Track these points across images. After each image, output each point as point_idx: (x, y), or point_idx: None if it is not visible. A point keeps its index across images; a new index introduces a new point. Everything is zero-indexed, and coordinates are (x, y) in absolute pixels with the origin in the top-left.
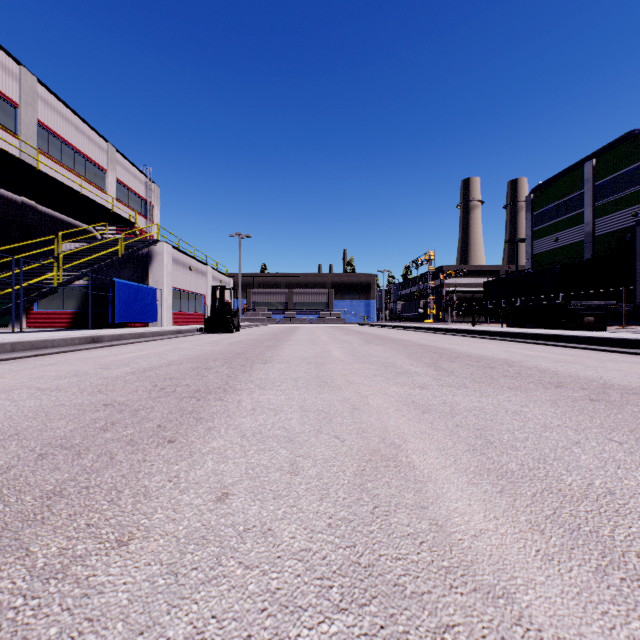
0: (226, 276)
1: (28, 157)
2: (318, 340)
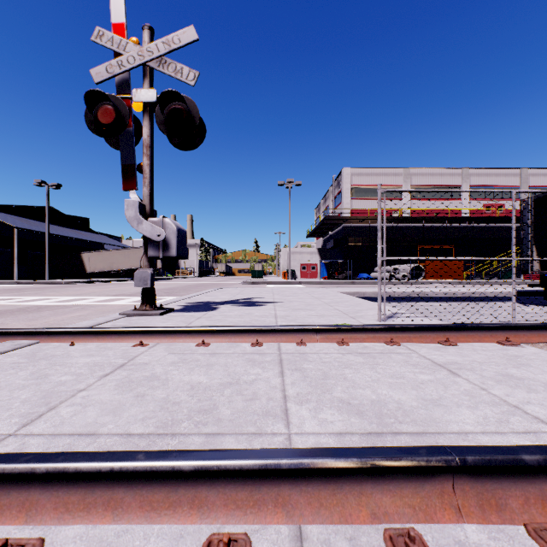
0: None
1: None
2: None
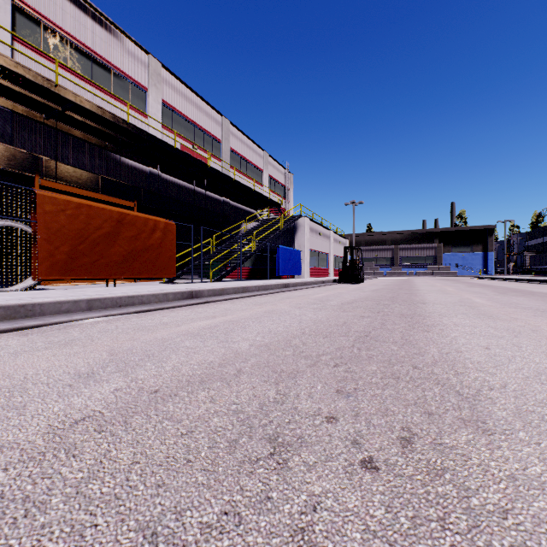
0: (343, 238)
1: (226, 172)
2: (446, 290)
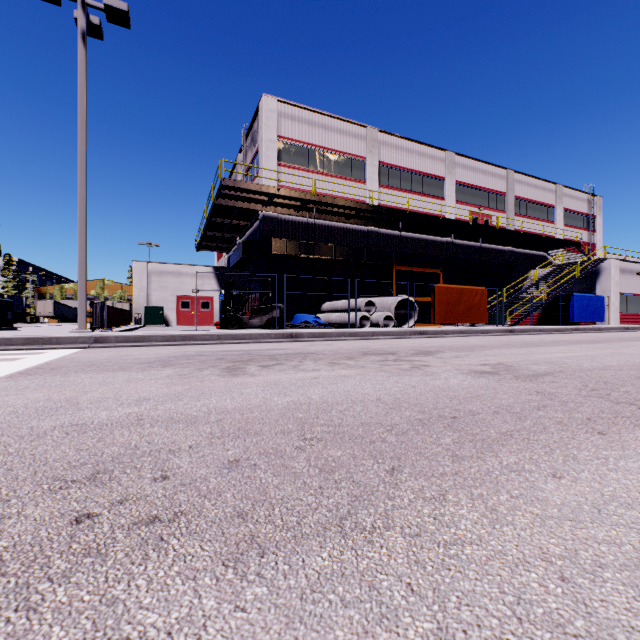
0: None
1: (510, 222)
2: None
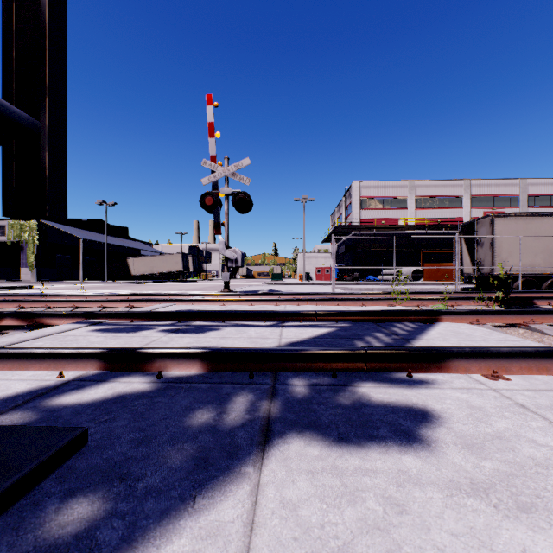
0: None
1: None
2: None
